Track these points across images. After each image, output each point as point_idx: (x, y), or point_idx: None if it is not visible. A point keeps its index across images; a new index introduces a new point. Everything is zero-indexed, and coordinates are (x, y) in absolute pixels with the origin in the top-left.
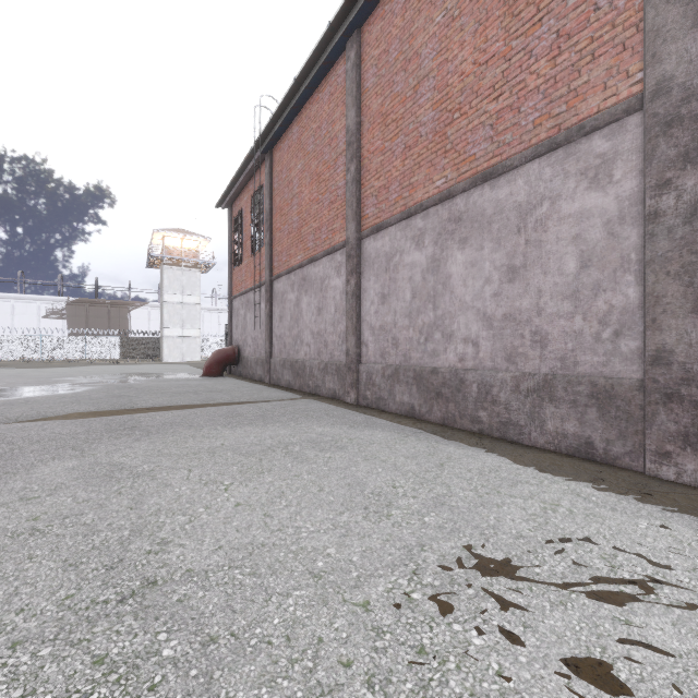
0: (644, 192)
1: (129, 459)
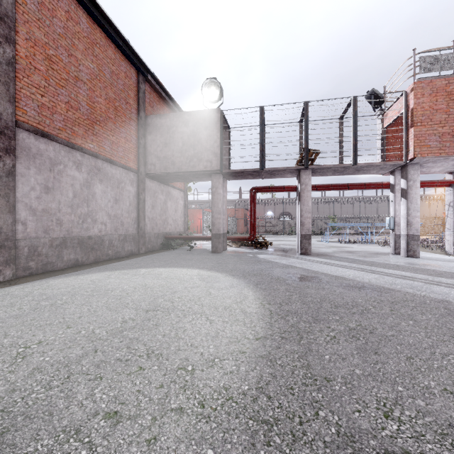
0: None
1: None
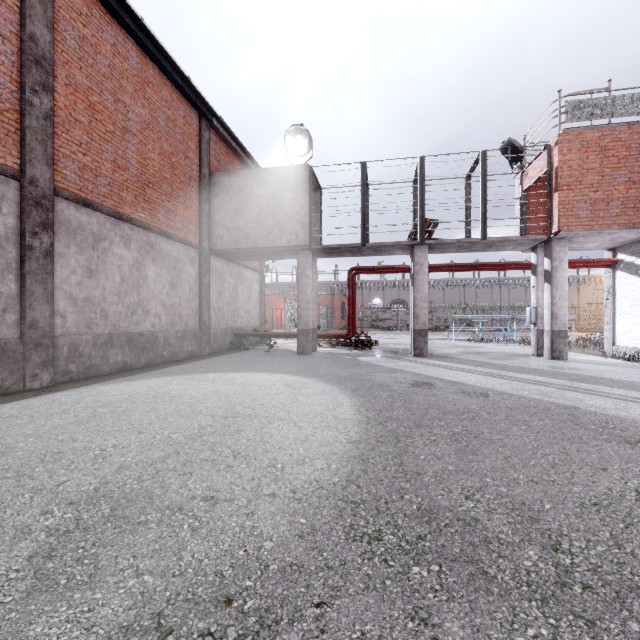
0: (24, 231)
1: (1, 568)
